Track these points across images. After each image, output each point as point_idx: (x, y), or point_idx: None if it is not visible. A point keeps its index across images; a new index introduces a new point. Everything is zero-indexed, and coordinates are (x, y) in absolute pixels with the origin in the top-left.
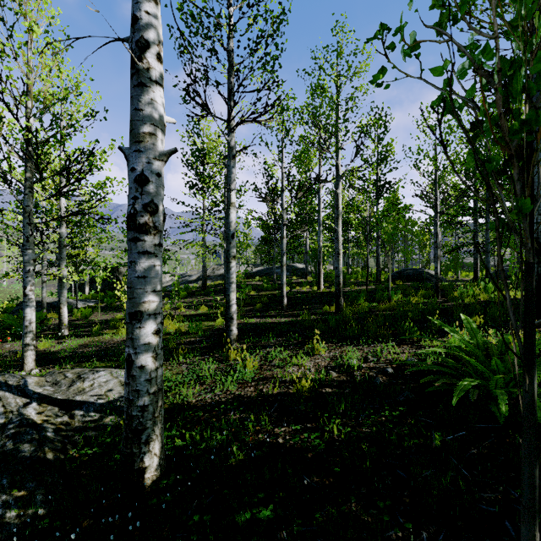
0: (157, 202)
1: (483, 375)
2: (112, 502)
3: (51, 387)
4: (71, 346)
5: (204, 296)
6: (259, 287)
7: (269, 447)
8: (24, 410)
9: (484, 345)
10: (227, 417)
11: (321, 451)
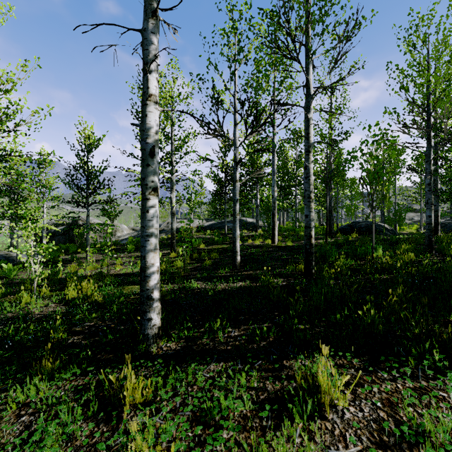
0: None
1: None
2: None
3: None
4: None
5: None
6: (210, 241)
7: None
8: None
9: None
10: None
11: None
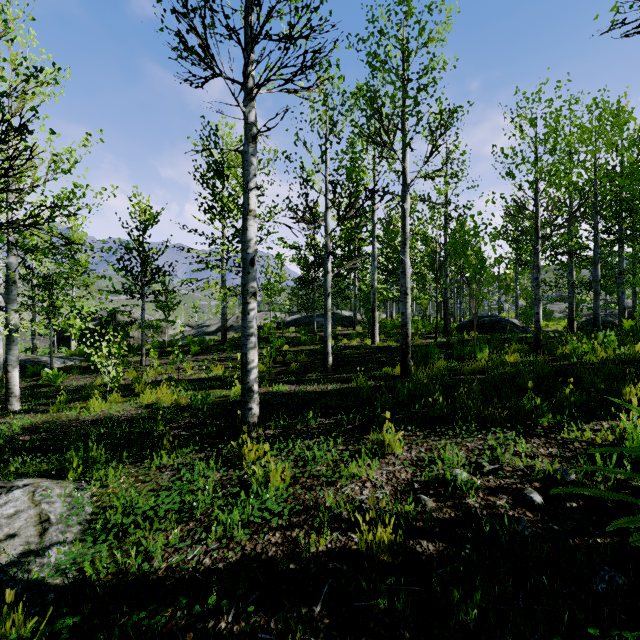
0: None
1: None
2: None
3: None
4: (12, 429)
5: (223, 352)
6: (295, 341)
7: None
8: None
9: None
10: None
11: None
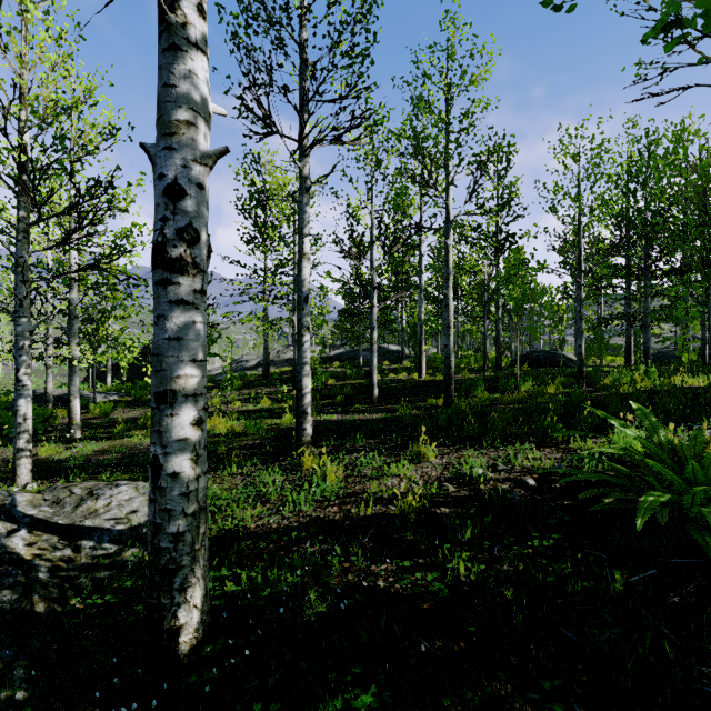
0: (198, 227)
1: (671, 488)
2: (129, 679)
3: (49, 508)
4: (84, 452)
5: (267, 386)
6: (340, 375)
7: (364, 594)
8: (8, 540)
9: (670, 444)
10: (302, 549)
11: (443, 600)
